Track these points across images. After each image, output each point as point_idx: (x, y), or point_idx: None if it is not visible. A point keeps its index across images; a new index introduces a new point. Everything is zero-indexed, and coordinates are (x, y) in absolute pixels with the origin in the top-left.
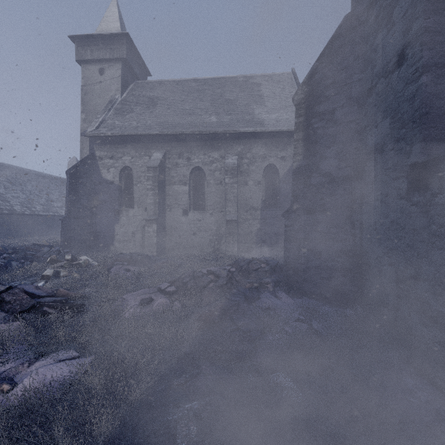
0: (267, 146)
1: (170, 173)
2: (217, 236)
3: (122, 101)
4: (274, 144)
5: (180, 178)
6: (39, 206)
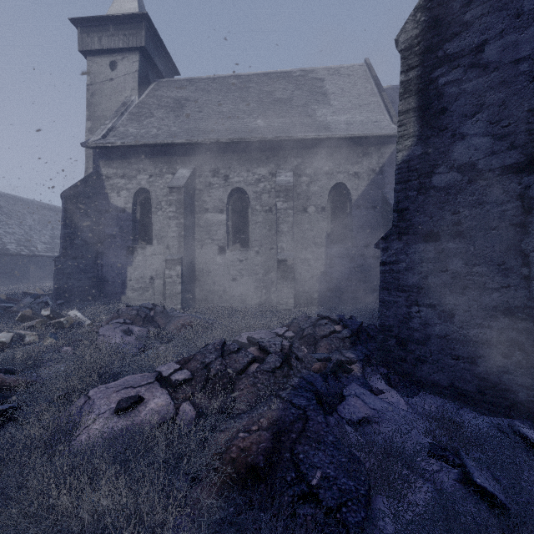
0: (334, 158)
1: (200, 197)
2: (265, 283)
3: (140, 104)
4: (345, 155)
5: (215, 203)
6: (40, 244)
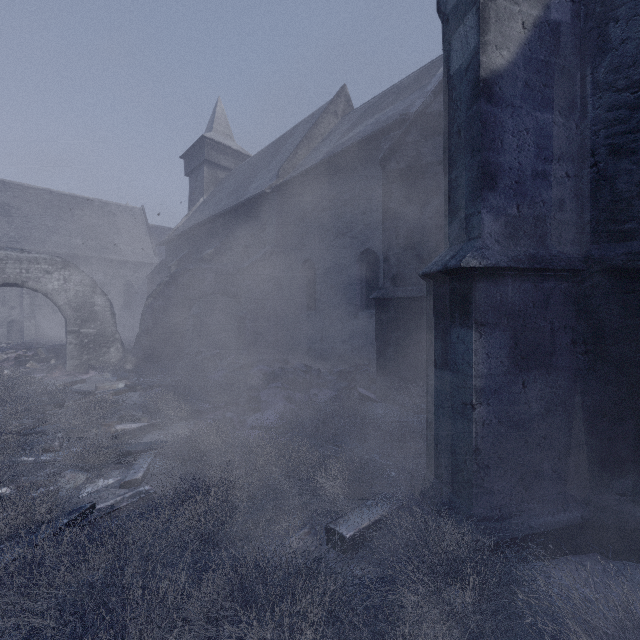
0: (126, 269)
1: None
2: None
3: None
4: (131, 268)
5: None
6: None
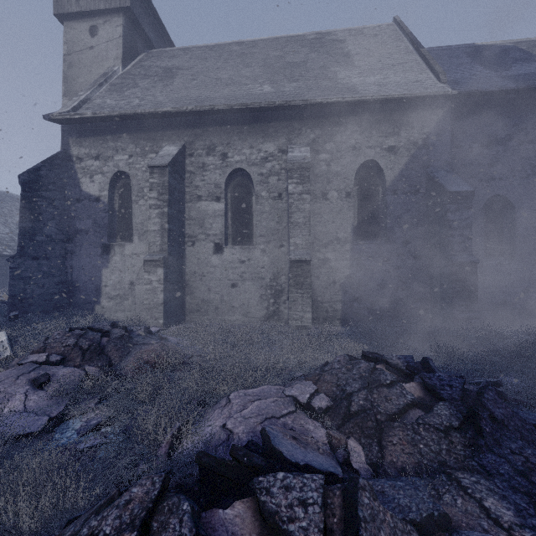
0: (362, 128)
1: (192, 181)
2: (273, 290)
3: (123, 75)
4: (376, 124)
5: (209, 189)
6: None
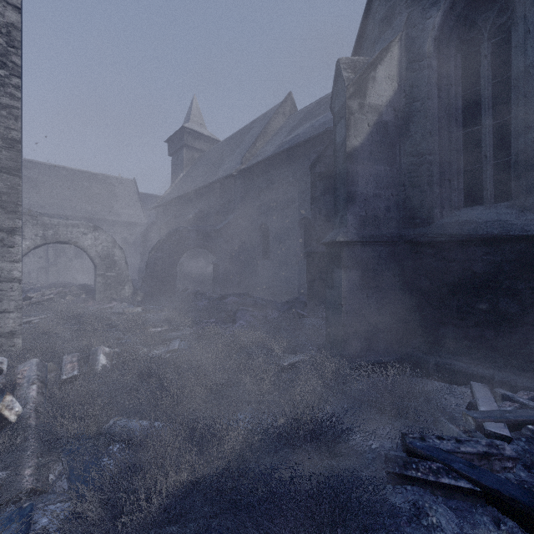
0: (123, 227)
1: None
2: (93, 273)
3: None
4: (127, 227)
5: None
6: None
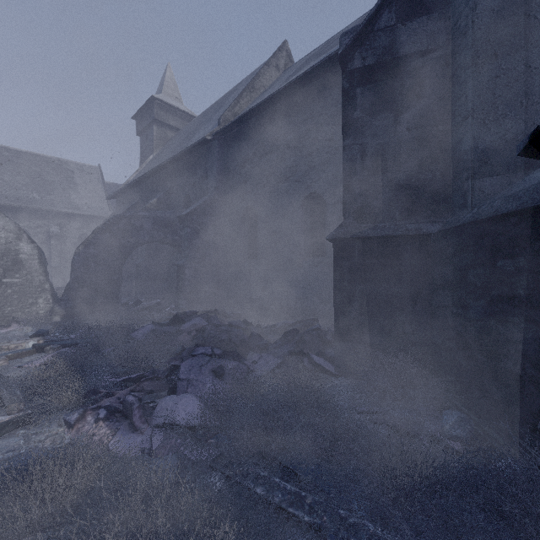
0: (81, 222)
1: None
2: None
3: None
4: (87, 221)
5: None
6: None
